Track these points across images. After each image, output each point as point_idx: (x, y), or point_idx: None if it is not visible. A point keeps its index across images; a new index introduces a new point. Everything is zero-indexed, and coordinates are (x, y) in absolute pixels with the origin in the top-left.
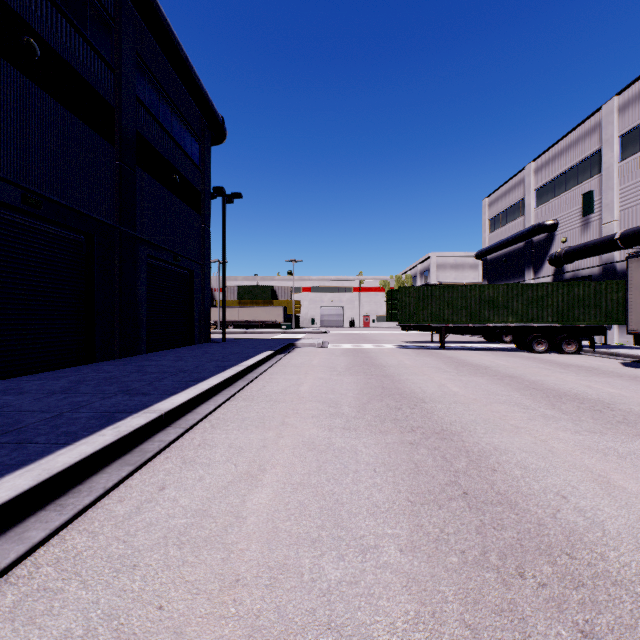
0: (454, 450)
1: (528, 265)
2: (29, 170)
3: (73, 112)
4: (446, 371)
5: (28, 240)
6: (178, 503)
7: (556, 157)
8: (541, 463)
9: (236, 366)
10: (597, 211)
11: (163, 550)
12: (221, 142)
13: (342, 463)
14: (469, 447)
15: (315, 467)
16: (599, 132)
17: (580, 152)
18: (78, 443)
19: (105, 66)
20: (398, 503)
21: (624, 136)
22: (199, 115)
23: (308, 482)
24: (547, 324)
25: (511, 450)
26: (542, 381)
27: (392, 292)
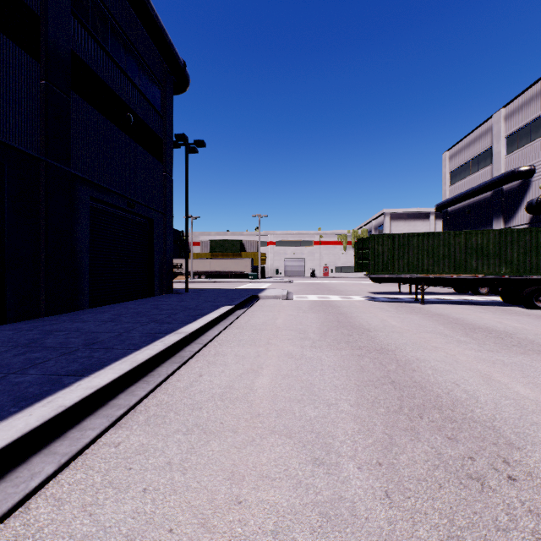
0: None
1: (497, 214)
2: None
3: None
4: (460, 341)
5: None
6: None
7: (533, 99)
8: None
9: (171, 334)
10: None
11: None
12: (184, 90)
13: None
14: None
15: None
16: None
17: None
18: None
19: None
20: None
21: None
22: (160, 59)
23: None
24: None
25: None
26: None
27: (363, 240)
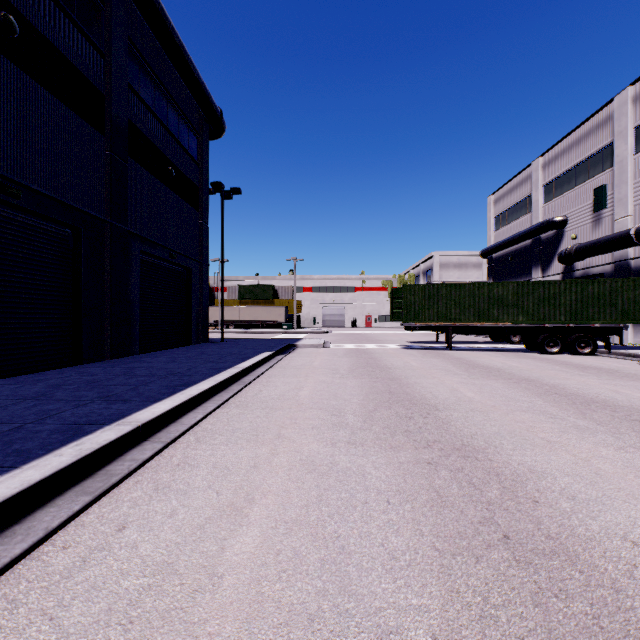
0: (481, 472)
1: (536, 263)
2: (7, 157)
3: (58, 97)
4: (456, 373)
5: (7, 232)
6: (137, 551)
7: (565, 151)
8: (591, 491)
9: (231, 368)
10: (609, 206)
11: (101, 635)
12: (220, 136)
13: (348, 491)
14: (499, 468)
15: (315, 496)
16: (612, 124)
17: (591, 145)
18: (27, 466)
19: (94, 50)
20: (422, 553)
21: (639, 127)
22: (197, 107)
23: (306, 519)
24: (560, 323)
25: (550, 473)
26: (563, 385)
27: (396, 290)
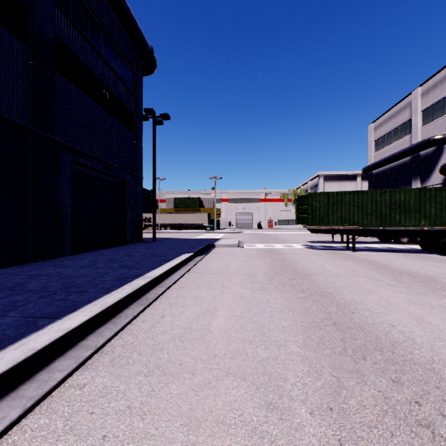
0: None
1: (415, 176)
2: None
3: None
4: (390, 284)
5: None
6: None
7: (445, 79)
8: None
9: (139, 278)
10: None
11: None
12: (152, 71)
13: None
14: None
15: None
16: None
17: None
18: None
19: None
20: None
21: None
22: (131, 45)
23: None
24: None
25: None
26: None
27: (302, 197)
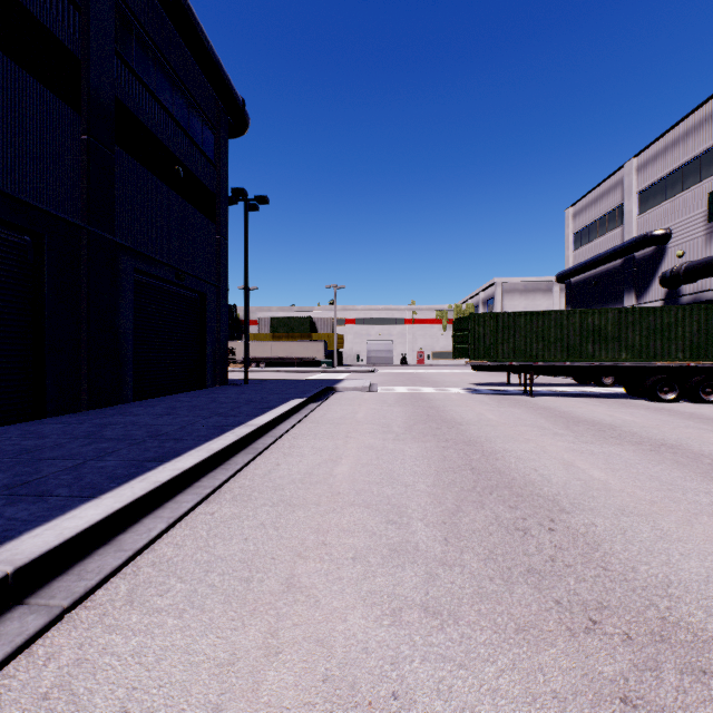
0: None
1: (628, 288)
2: None
3: (5, 52)
4: (557, 433)
5: None
6: None
7: (668, 148)
8: None
9: (241, 426)
10: None
11: None
12: (242, 133)
13: None
14: None
15: None
16: None
17: (704, 139)
18: None
19: None
20: None
21: None
22: (213, 96)
23: None
24: (676, 362)
25: None
26: None
27: (461, 320)
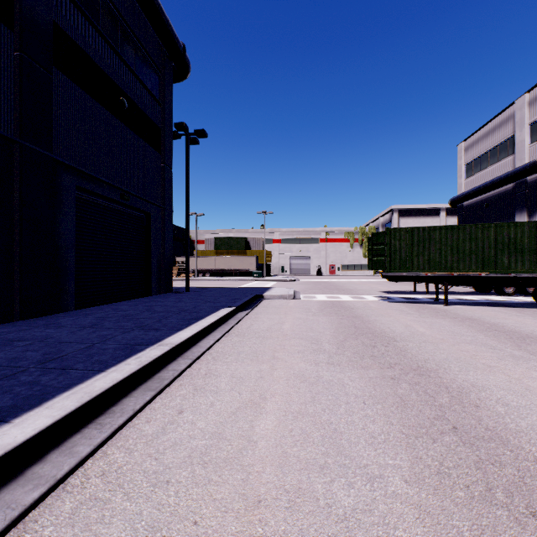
0: None
1: (520, 208)
2: None
3: None
4: (515, 356)
5: None
6: None
7: None
8: None
9: (153, 346)
10: None
11: None
12: (184, 77)
13: None
14: None
15: None
16: None
17: None
18: None
19: None
20: None
21: None
22: (158, 43)
23: None
24: None
25: None
26: None
27: (377, 235)
